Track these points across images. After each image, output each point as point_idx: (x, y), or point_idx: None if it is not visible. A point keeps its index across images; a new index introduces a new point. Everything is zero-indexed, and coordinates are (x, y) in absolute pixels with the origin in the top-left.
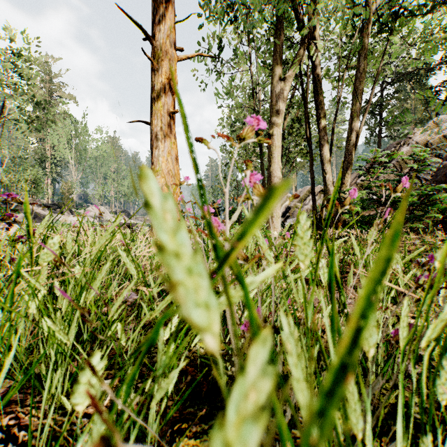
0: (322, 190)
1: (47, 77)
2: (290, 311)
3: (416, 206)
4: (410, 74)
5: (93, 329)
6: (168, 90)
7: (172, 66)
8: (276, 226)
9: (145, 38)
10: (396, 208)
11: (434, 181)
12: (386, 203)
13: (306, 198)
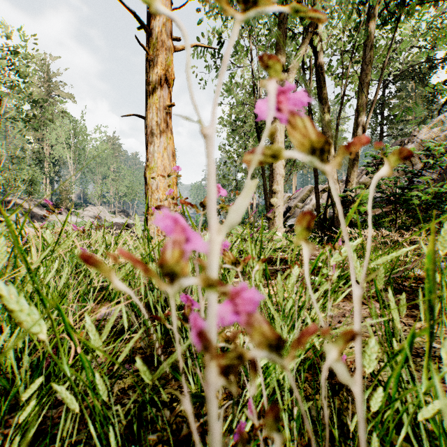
0: (323, 189)
1: (45, 76)
2: (319, 353)
3: (431, 205)
4: (412, 72)
5: (16, 391)
6: (164, 82)
7: (168, 56)
8: (279, 226)
9: (140, 26)
10: (408, 207)
11: (443, 180)
12: (397, 202)
13: (307, 197)
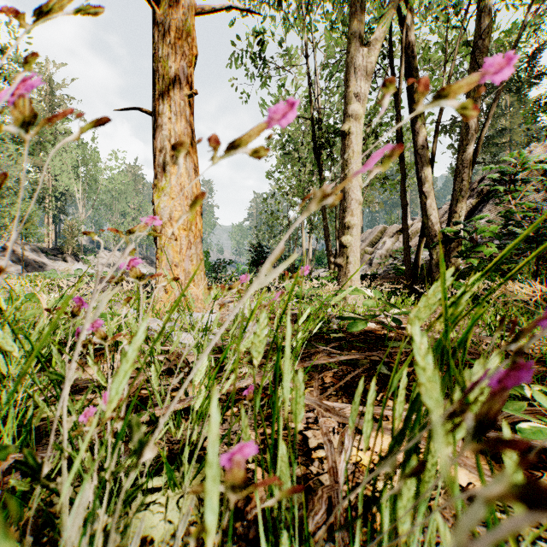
0: (400, 230)
1: (47, 88)
2: None
3: None
4: (510, 82)
5: None
6: (181, 58)
7: (187, 17)
8: (355, 278)
9: None
10: None
11: None
12: (543, 240)
13: (377, 240)
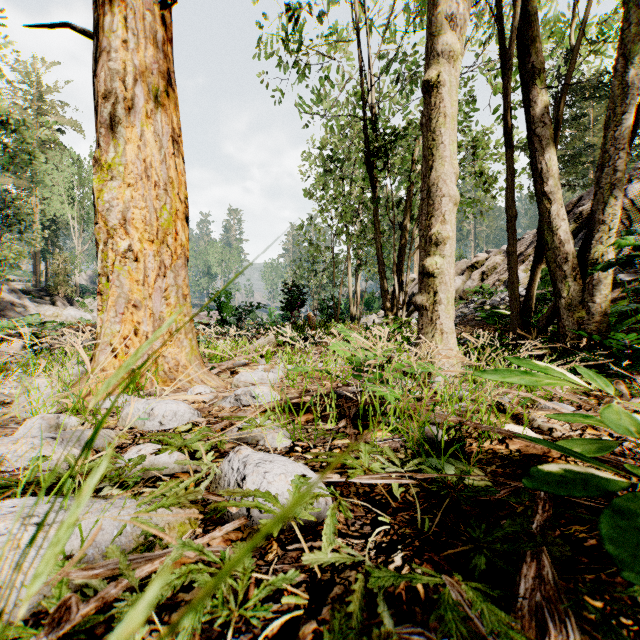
0: (472, 265)
1: (35, 92)
2: None
3: None
4: (601, 87)
5: None
6: None
7: None
8: (448, 328)
9: None
10: None
11: None
12: None
13: None
